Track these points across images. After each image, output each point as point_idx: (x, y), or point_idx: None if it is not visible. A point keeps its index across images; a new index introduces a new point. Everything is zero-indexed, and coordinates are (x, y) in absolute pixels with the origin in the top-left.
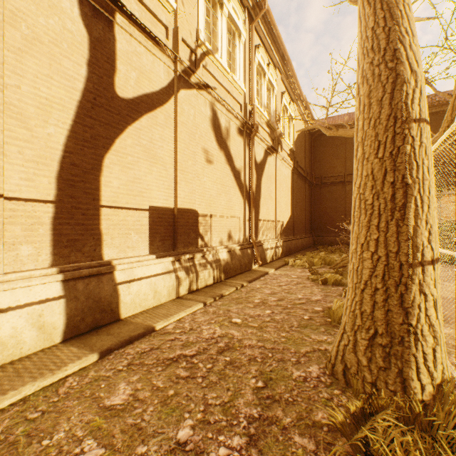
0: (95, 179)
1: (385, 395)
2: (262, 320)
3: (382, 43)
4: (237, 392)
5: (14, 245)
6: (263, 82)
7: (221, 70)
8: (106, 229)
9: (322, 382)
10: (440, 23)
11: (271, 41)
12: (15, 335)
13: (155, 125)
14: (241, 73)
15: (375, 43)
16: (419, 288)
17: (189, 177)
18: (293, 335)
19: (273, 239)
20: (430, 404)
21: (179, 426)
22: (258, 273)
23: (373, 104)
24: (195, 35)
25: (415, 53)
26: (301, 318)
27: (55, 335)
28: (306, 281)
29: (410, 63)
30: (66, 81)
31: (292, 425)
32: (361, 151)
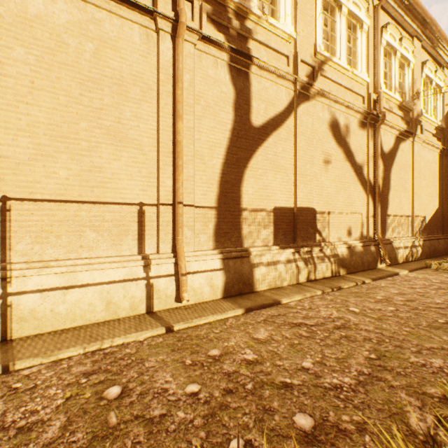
0: (238, 190)
1: None
2: (382, 314)
3: None
4: (350, 355)
5: (198, 235)
6: (394, 61)
7: (339, 71)
8: (244, 225)
9: (443, 372)
10: None
11: (405, 11)
12: (200, 287)
13: (278, 141)
14: (363, 64)
15: None
16: None
17: (307, 179)
18: (419, 332)
19: (408, 236)
20: None
21: (303, 360)
22: (384, 273)
23: None
24: (313, 50)
25: None
26: (433, 320)
27: (218, 293)
28: None
29: None
30: (222, 127)
31: (400, 387)
32: None
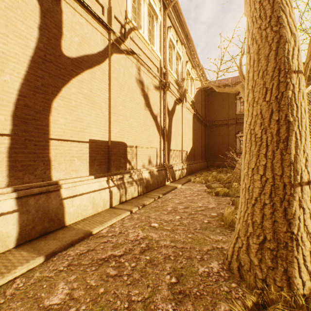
0: (45, 118)
1: (275, 291)
2: (174, 224)
3: (268, 12)
4: (155, 288)
5: None
6: (173, 53)
7: (143, 42)
8: (54, 157)
9: (221, 276)
10: (299, 11)
11: (179, 25)
12: None
13: (94, 79)
14: (158, 45)
15: (262, 13)
16: (299, 204)
17: (119, 118)
18: (197, 236)
19: (180, 163)
20: (310, 297)
21: None
22: (170, 188)
23: (261, 59)
24: (124, 14)
25: (294, 20)
26: (202, 221)
27: (9, 242)
28: (204, 193)
29: (290, 27)
30: (20, 40)
31: None
32: (251, 96)
